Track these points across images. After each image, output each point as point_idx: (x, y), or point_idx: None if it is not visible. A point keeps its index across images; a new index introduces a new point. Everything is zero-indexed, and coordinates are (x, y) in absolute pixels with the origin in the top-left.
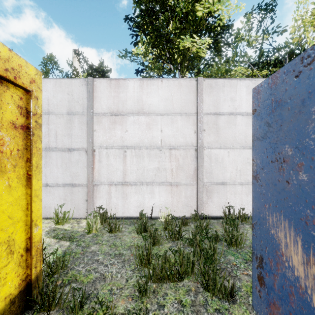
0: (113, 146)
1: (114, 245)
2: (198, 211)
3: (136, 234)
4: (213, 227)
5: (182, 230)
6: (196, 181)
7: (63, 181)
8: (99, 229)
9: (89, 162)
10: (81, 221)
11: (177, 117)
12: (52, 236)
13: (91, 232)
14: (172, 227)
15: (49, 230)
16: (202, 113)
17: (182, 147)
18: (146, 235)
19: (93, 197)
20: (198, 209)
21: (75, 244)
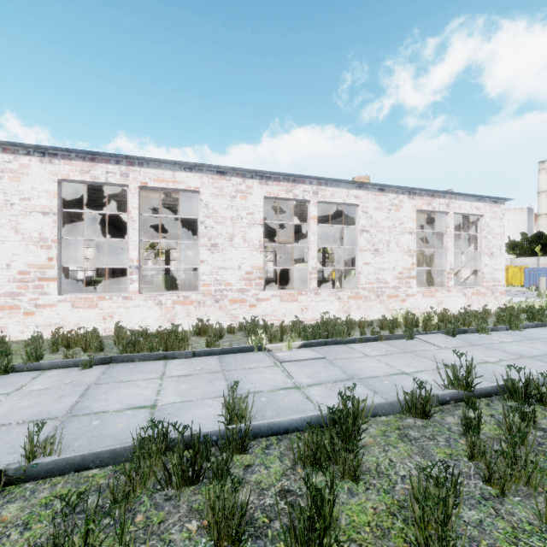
0: None
1: None
2: None
3: None
4: None
5: None
6: None
7: None
8: None
9: None
10: None
11: None
12: None
13: None
14: None
15: None
16: None
17: None
18: None
19: None
20: None
21: None
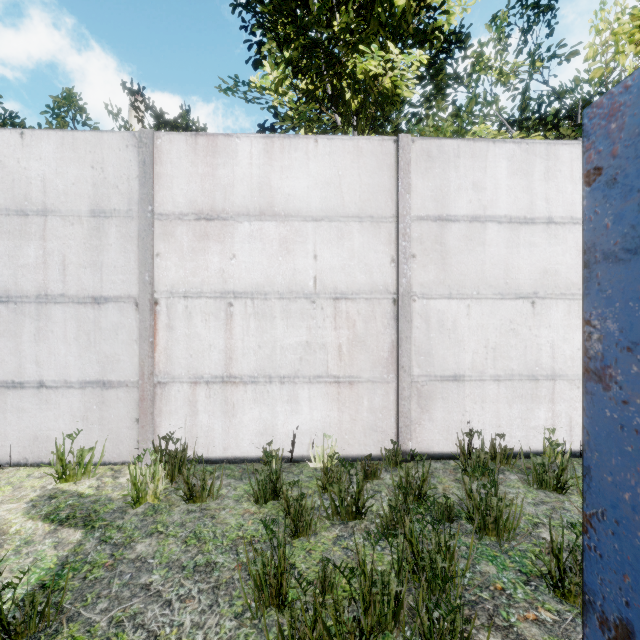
0: (203, 292)
1: (196, 539)
2: (400, 443)
3: (253, 503)
4: (436, 481)
5: (365, 490)
6: (394, 373)
7: (80, 375)
8: (163, 492)
9: (144, 329)
10: (125, 471)
11: (353, 226)
12: (42, 514)
13: (142, 500)
14: (340, 487)
15: (40, 496)
16: (408, 216)
17: (363, 295)
18: (279, 505)
19: (153, 412)
20: (399, 438)
21: (95, 537)
